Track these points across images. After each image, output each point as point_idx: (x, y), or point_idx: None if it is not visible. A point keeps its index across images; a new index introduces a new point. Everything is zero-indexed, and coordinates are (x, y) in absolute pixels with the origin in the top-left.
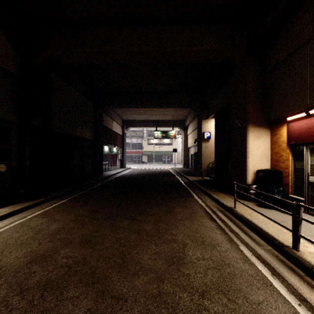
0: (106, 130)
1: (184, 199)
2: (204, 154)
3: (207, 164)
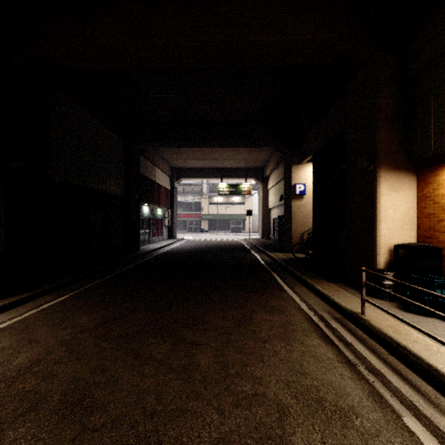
0: (145, 181)
1: (269, 294)
2: (296, 219)
3: (300, 234)
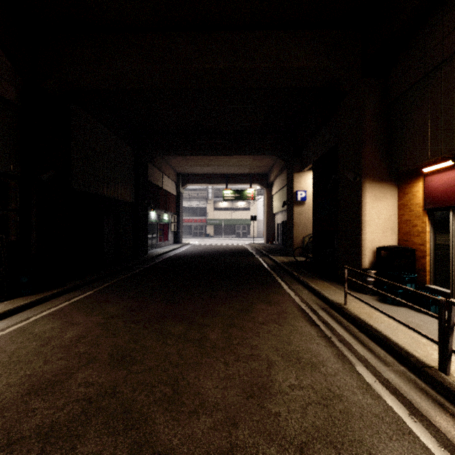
0: (152, 188)
1: (268, 290)
2: (297, 224)
3: (302, 238)
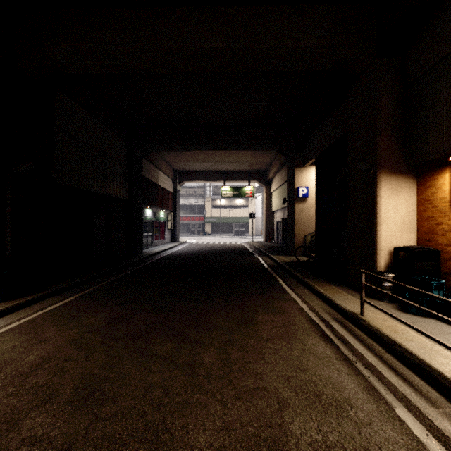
0: (148, 184)
1: (271, 296)
2: (299, 222)
3: (303, 237)
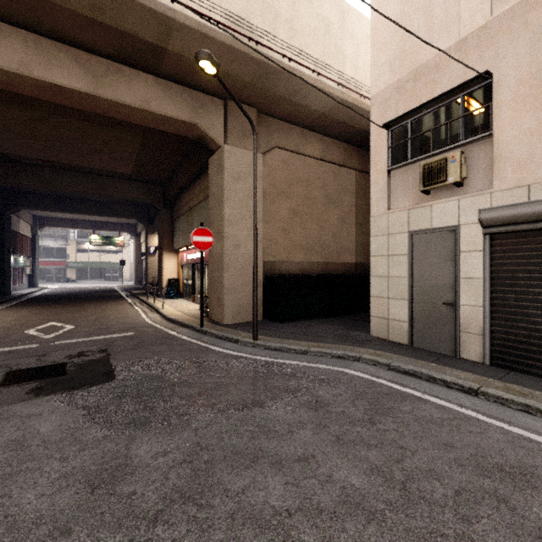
0: (11, 234)
1: (118, 301)
2: (151, 269)
3: (154, 278)
